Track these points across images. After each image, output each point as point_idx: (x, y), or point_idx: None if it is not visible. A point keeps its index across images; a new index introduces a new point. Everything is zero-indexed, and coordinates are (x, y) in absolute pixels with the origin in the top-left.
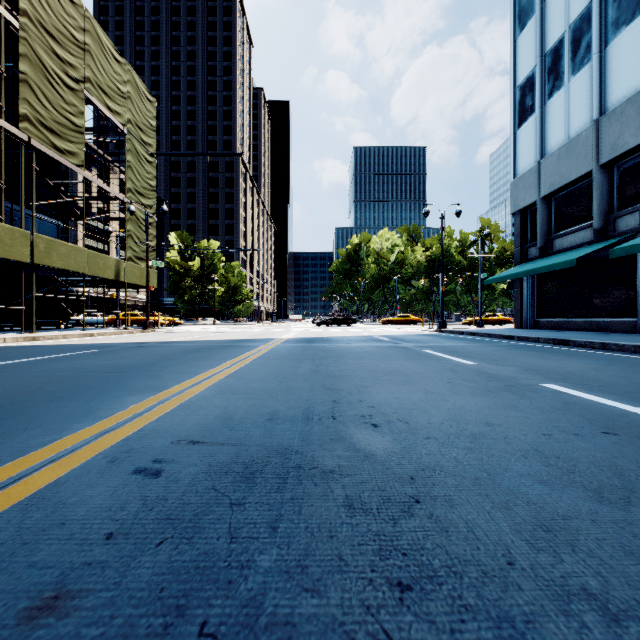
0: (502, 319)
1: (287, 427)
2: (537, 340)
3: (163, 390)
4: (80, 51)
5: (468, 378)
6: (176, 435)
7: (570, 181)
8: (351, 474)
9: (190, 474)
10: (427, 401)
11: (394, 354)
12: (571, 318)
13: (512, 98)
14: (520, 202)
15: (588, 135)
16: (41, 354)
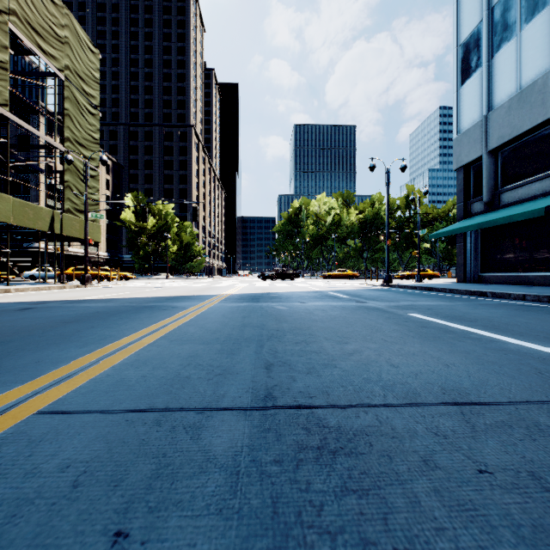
0: (431, 274)
1: None
2: (522, 297)
3: None
4: None
5: None
6: None
7: (523, 131)
8: None
9: None
10: None
11: (382, 324)
12: (521, 272)
13: (455, 56)
14: (464, 158)
15: (545, 82)
16: None
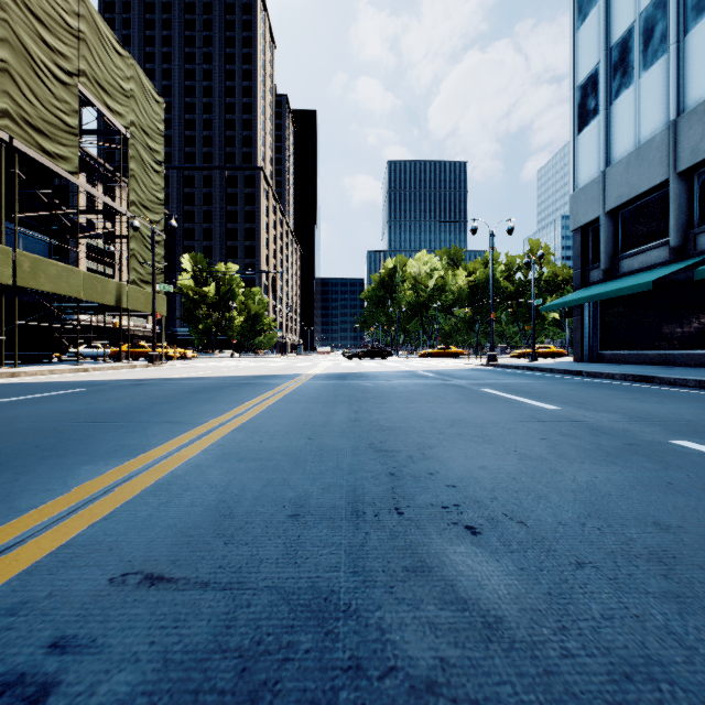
0: (555, 351)
1: (324, 535)
2: (612, 376)
3: (140, 453)
4: (74, 39)
5: (565, 431)
6: (126, 558)
7: (641, 192)
8: (477, 699)
9: (112, 701)
10: (531, 474)
11: (449, 395)
12: (641, 350)
13: (571, 99)
14: (581, 218)
15: (663, 139)
16: (8, 395)
